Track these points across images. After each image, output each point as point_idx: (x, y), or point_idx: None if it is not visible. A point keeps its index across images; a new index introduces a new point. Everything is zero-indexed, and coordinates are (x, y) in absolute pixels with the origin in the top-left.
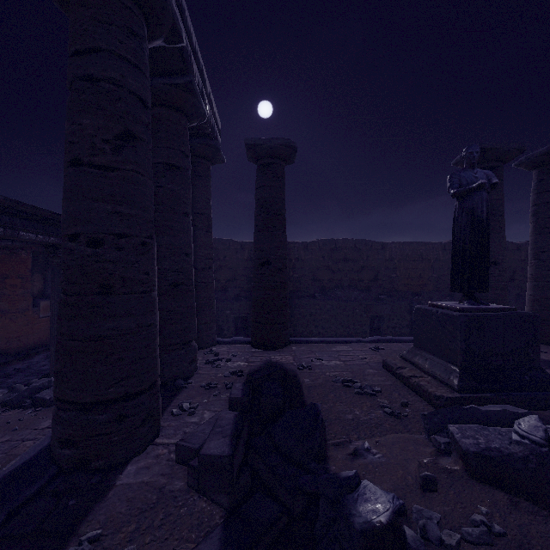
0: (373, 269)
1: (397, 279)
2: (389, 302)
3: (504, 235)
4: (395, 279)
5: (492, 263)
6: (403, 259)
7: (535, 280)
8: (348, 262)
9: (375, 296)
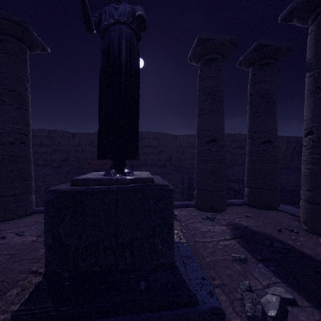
0: (168, 152)
1: (184, 159)
2: (167, 175)
3: (222, 117)
4: (183, 159)
5: (212, 140)
6: (188, 146)
7: (250, 155)
8: (150, 147)
9: (169, 171)
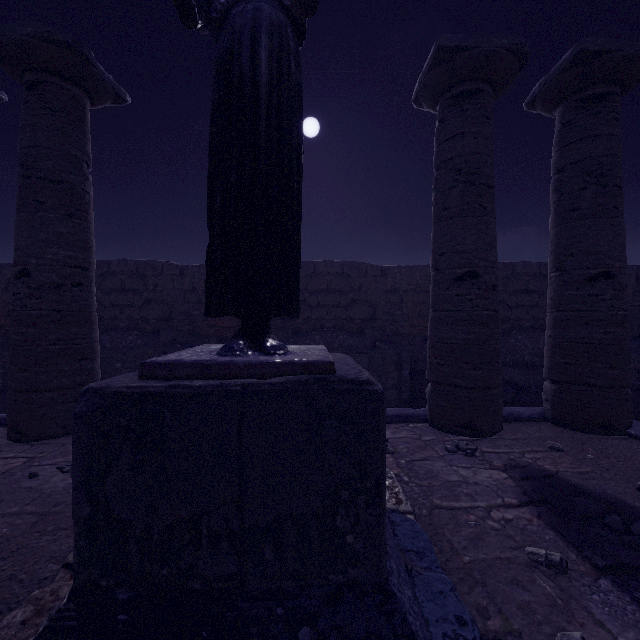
0: (368, 304)
1: (403, 318)
2: (367, 351)
3: (492, 222)
4: (400, 318)
5: (469, 274)
6: (412, 289)
7: (557, 309)
8: (332, 294)
9: (371, 341)
